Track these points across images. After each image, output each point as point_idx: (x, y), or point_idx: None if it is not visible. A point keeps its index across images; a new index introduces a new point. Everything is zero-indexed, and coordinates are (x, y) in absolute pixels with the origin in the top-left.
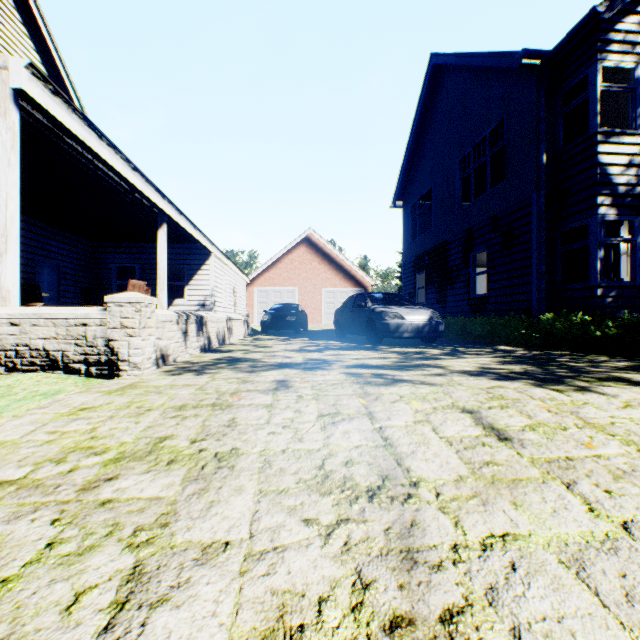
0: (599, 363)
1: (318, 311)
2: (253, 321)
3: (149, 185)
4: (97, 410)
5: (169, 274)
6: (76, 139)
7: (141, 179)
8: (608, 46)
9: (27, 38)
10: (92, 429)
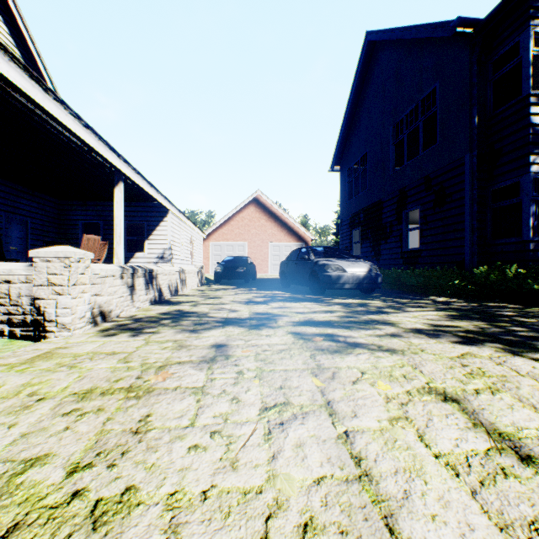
0: None
1: (265, 262)
2: (208, 271)
3: (103, 143)
4: None
5: (131, 230)
6: (16, 89)
7: (94, 137)
8: None
9: None
10: None
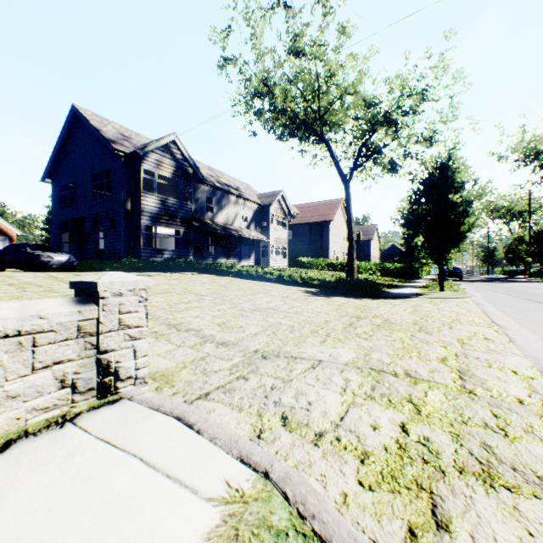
0: None
1: None
2: None
3: None
4: None
5: None
6: None
7: None
8: (146, 162)
9: None
10: None
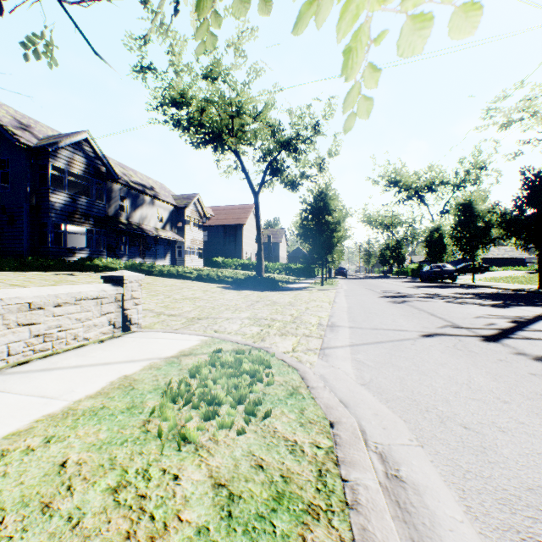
0: None
1: None
2: None
3: None
4: None
5: None
6: None
7: None
8: (55, 157)
9: None
10: None
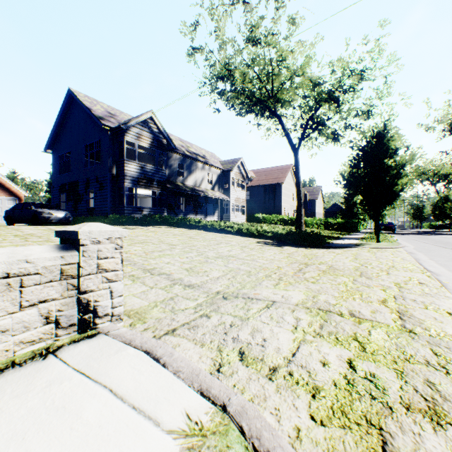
0: None
1: None
2: None
3: None
4: None
5: None
6: None
7: None
8: (128, 134)
9: None
10: None
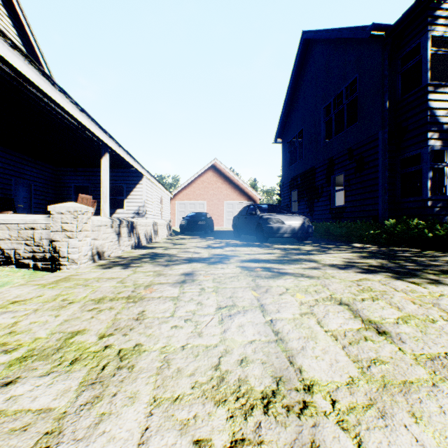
0: (435, 258)
1: (221, 218)
2: (175, 225)
3: (94, 123)
4: (26, 303)
5: (113, 191)
6: (33, 85)
7: (87, 118)
8: (436, 20)
9: (6, 16)
10: (14, 323)
